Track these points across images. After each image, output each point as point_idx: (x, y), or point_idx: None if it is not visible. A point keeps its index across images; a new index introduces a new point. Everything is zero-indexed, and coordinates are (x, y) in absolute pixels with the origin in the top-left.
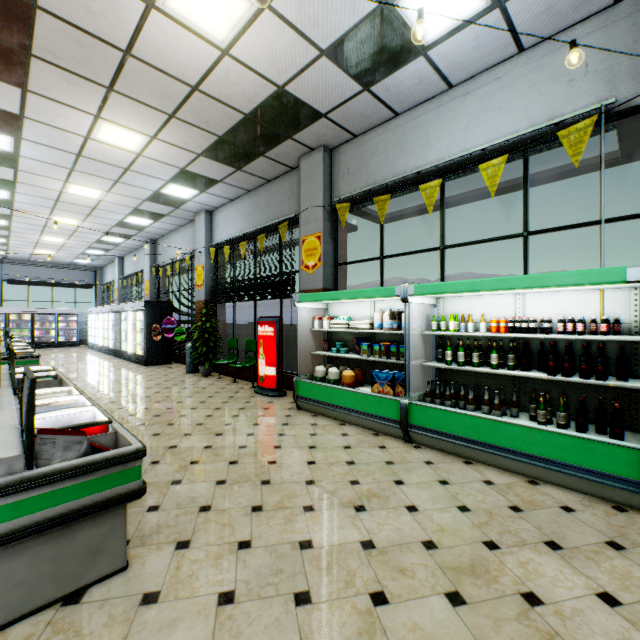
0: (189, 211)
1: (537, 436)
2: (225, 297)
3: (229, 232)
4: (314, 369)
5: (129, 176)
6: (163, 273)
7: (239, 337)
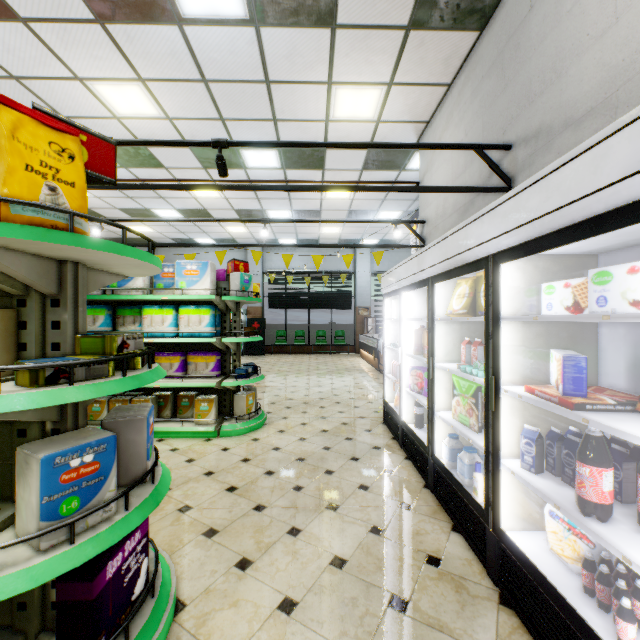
0: None
1: None
2: None
3: None
4: None
5: None
6: None
7: None
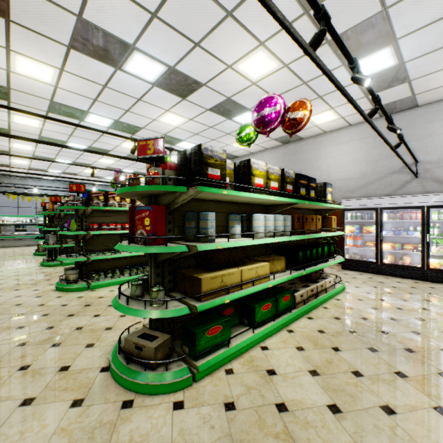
0: None
1: None
2: None
3: None
4: None
5: None
6: None
7: None
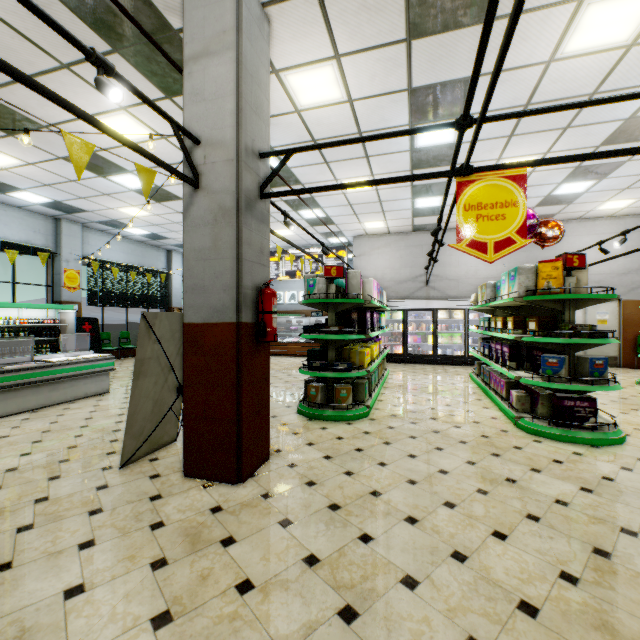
0: None
1: None
2: None
3: None
4: None
5: None
6: None
7: None
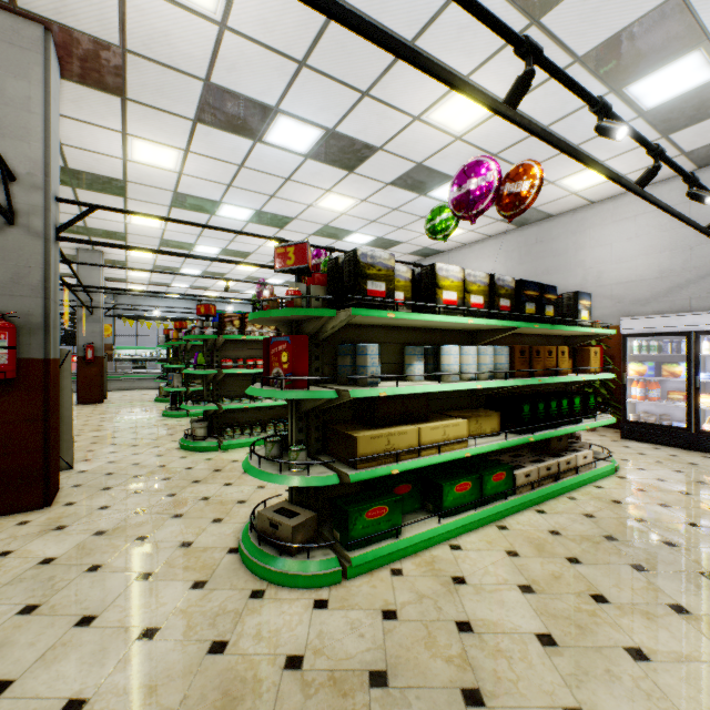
0: None
1: None
2: None
3: None
4: None
5: None
6: None
7: None
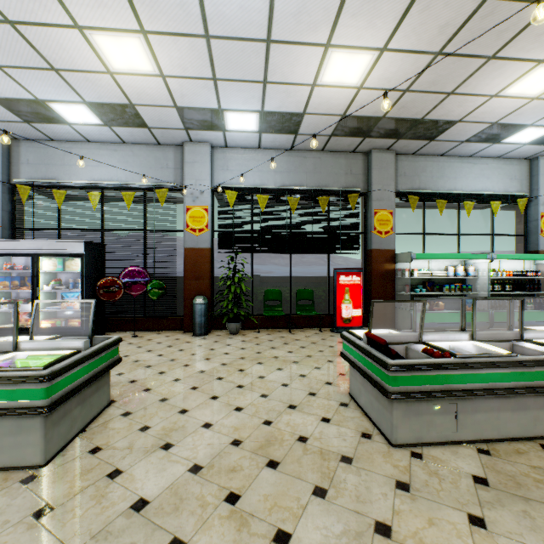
0: (188, 136)
1: (541, 314)
2: (250, 247)
3: (250, 179)
4: (387, 306)
5: (244, 85)
6: (19, 195)
7: (254, 288)
